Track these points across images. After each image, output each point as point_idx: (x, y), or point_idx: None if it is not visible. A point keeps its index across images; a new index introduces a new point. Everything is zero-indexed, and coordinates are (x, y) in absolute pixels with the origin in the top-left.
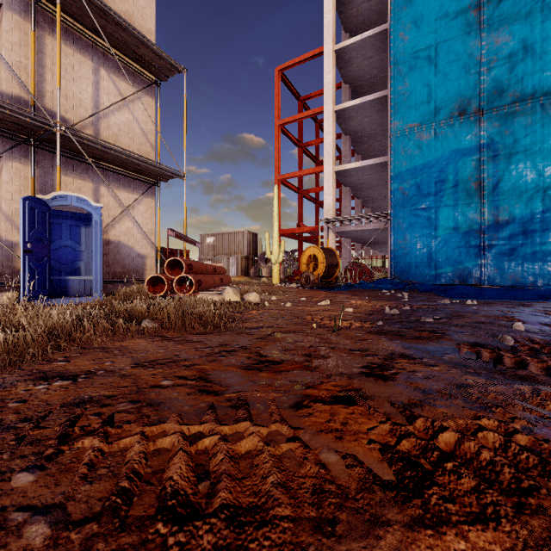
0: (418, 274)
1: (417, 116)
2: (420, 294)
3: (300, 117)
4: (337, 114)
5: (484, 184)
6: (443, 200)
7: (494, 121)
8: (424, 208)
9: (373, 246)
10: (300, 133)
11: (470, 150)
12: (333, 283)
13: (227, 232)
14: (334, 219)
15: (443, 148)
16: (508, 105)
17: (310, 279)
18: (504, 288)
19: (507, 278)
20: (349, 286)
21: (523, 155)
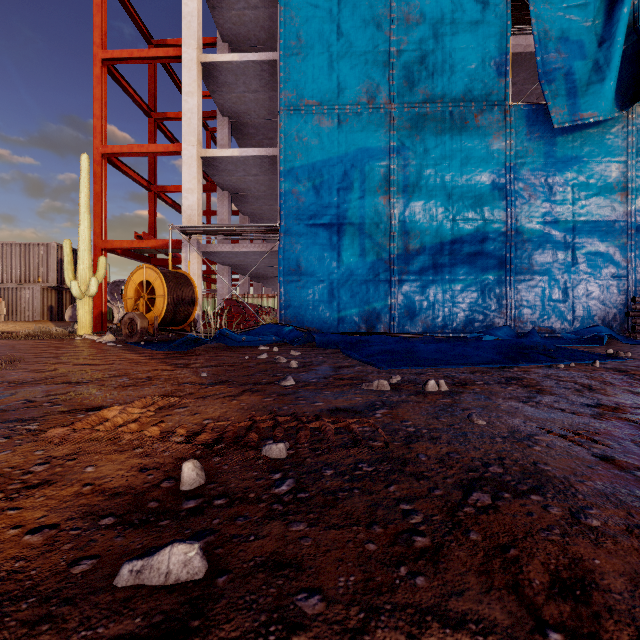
0: (317, 317)
1: (316, 91)
2: (321, 355)
3: (143, 56)
4: (206, 70)
5: (393, 200)
6: (348, 215)
7: (404, 121)
8: (324, 224)
9: (264, 282)
10: (153, 95)
11: (379, 152)
12: (184, 333)
13: (13, 243)
14: (195, 228)
15: (348, 143)
16: (418, 104)
17: (137, 326)
18: (433, 339)
19: (417, 323)
20: (194, 340)
21: (433, 170)
